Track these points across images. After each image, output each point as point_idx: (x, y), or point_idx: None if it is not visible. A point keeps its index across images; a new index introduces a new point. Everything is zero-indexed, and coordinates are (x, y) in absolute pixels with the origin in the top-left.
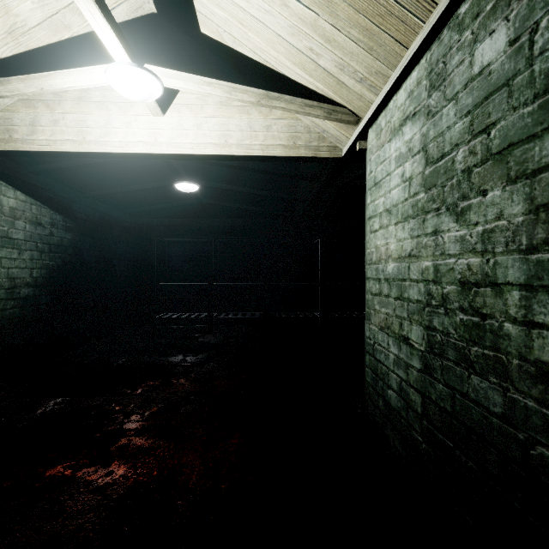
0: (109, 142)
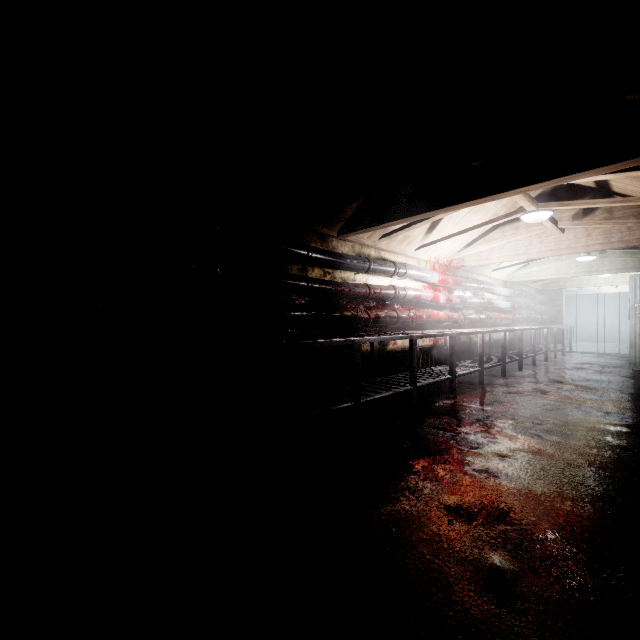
0: (603, 291)
